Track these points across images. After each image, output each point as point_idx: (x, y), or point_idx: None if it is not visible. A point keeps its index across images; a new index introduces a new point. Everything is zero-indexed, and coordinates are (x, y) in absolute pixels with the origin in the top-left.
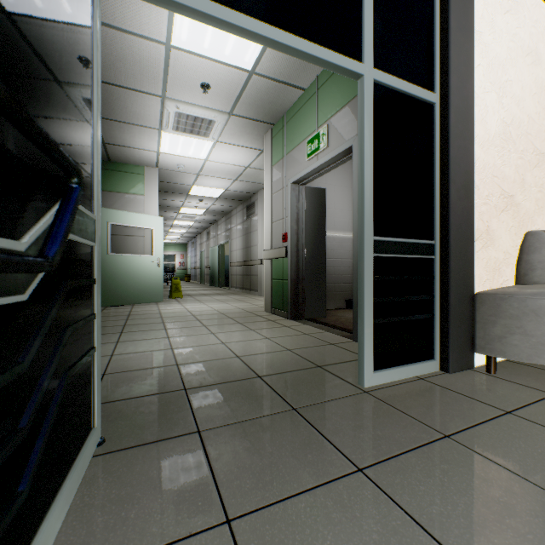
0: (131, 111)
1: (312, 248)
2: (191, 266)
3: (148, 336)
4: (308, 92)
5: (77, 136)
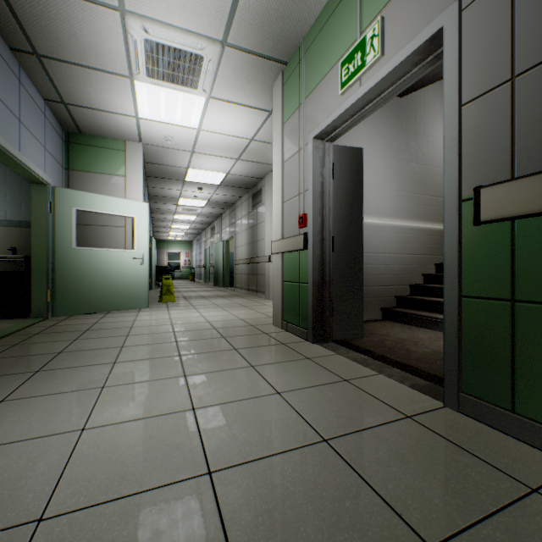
0: (83, 42)
1: (344, 235)
2: (196, 264)
3: (70, 384)
4: None
5: None
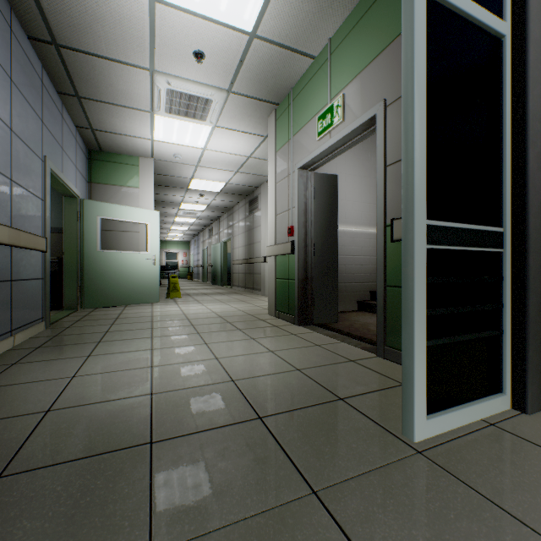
0: (117, 89)
1: (323, 243)
2: (193, 264)
3: (128, 348)
4: (319, 60)
5: None
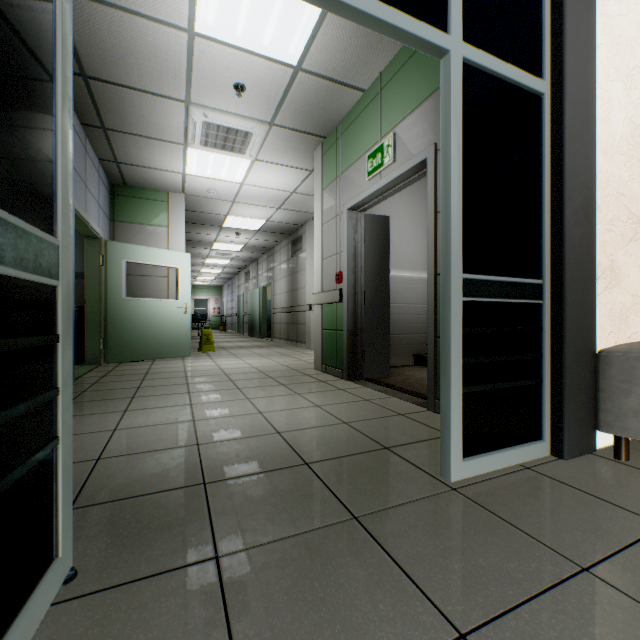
0: (148, 121)
1: (374, 290)
2: (227, 312)
3: (166, 403)
4: (369, 94)
5: (18, 112)
